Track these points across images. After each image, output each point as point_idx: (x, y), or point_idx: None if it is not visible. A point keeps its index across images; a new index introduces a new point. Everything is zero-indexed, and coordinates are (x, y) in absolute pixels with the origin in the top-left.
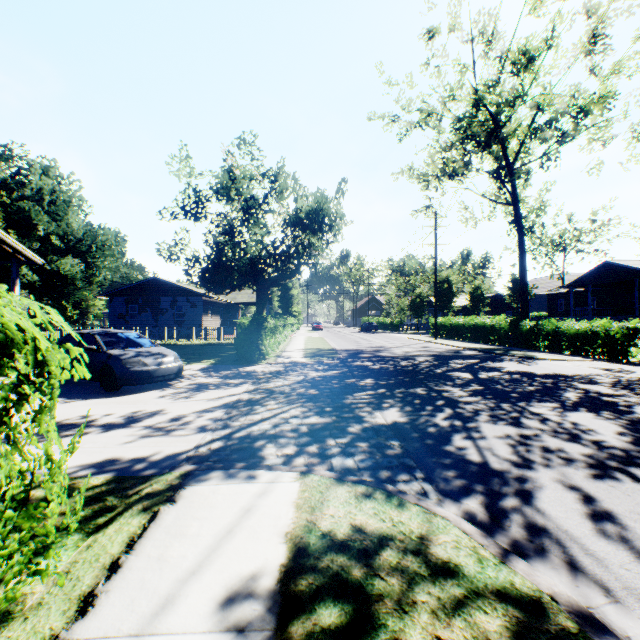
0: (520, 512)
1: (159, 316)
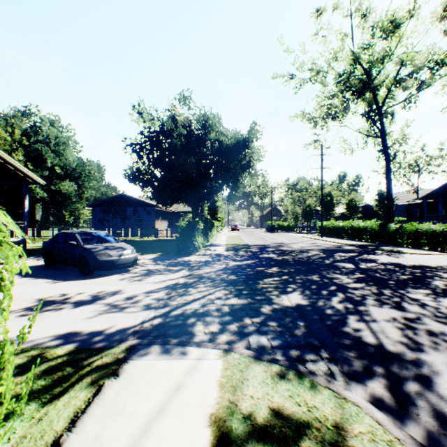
0: (424, 399)
1: (125, 221)
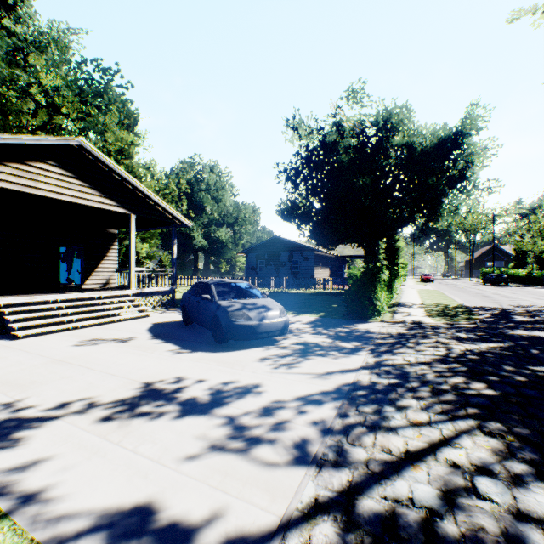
0: None
1: (279, 268)
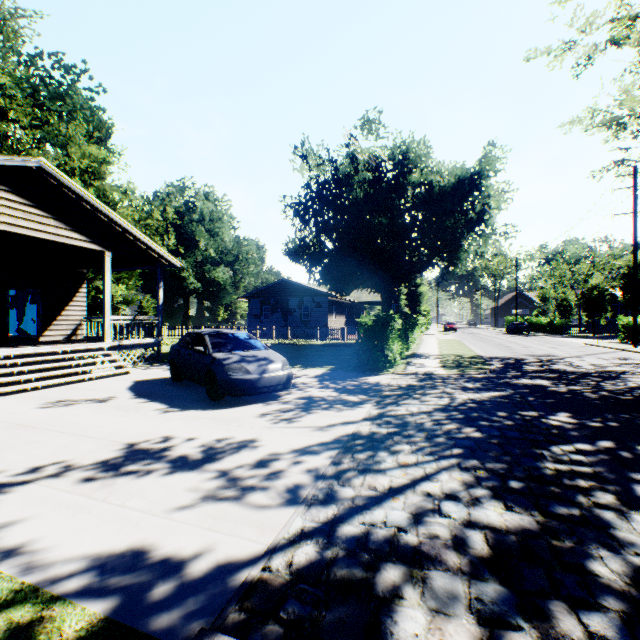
0: None
1: (288, 316)
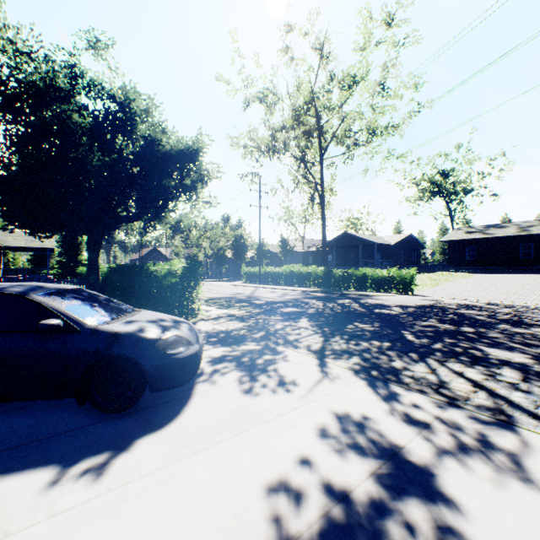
0: None
1: None
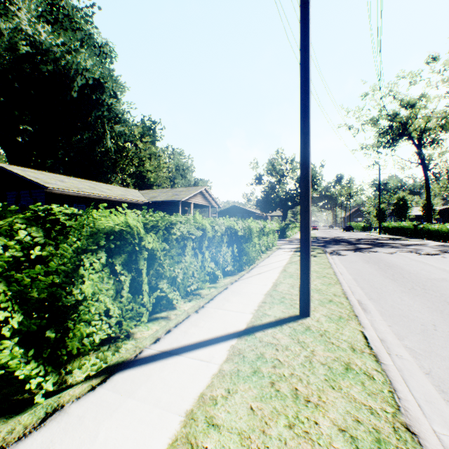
0: (327, 248)
1: None
